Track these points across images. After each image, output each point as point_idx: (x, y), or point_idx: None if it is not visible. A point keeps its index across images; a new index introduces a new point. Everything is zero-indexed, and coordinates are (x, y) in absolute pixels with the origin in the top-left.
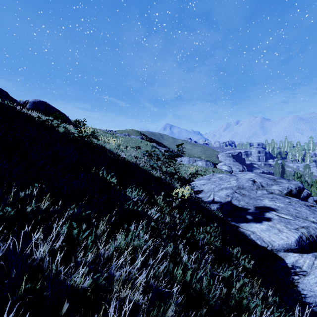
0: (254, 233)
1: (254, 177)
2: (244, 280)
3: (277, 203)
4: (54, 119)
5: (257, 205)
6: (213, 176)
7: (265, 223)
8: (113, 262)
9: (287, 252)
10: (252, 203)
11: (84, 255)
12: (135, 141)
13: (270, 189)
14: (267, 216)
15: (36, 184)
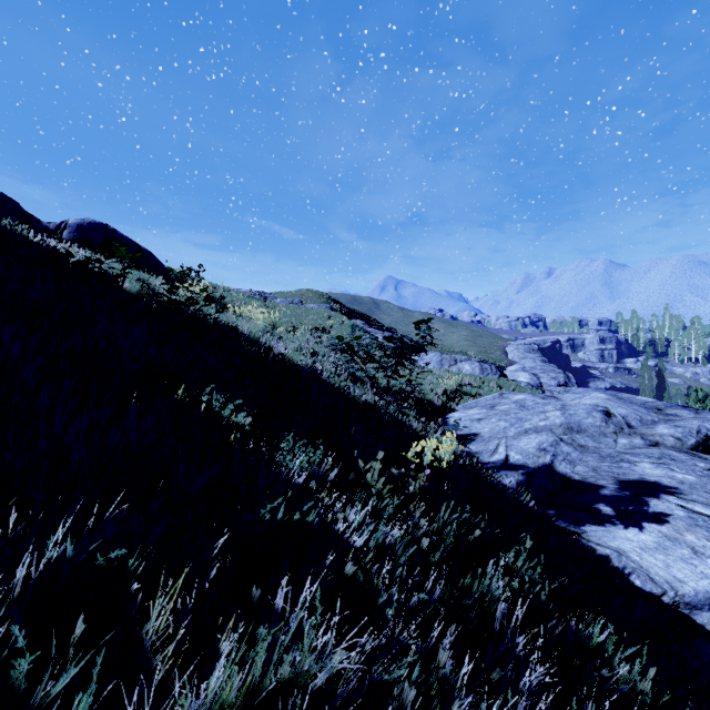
0: (622, 555)
1: (606, 403)
2: None
3: (676, 472)
4: (105, 257)
5: (622, 477)
6: (502, 398)
7: (652, 529)
8: None
9: None
10: (608, 471)
11: None
12: (317, 317)
13: (652, 434)
14: (654, 509)
15: None
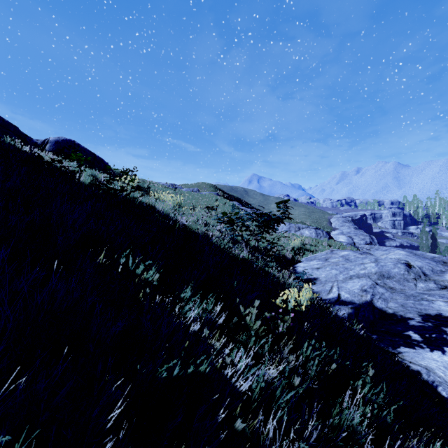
0: (430, 371)
1: (406, 257)
2: None
3: None
4: (63, 158)
5: (424, 312)
6: (332, 253)
7: None
8: None
9: None
10: (413, 307)
11: None
12: (208, 200)
13: (442, 280)
14: None
15: None
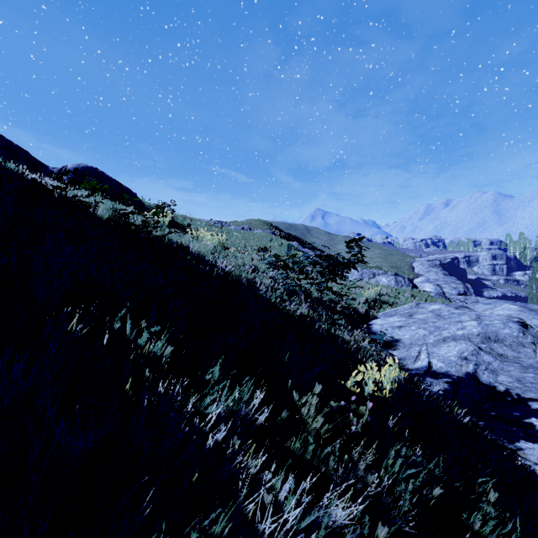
0: None
1: (520, 314)
2: None
3: None
4: (66, 185)
5: None
6: (419, 307)
7: None
8: None
9: None
10: (534, 383)
11: None
12: (261, 240)
13: None
14: None
15: None
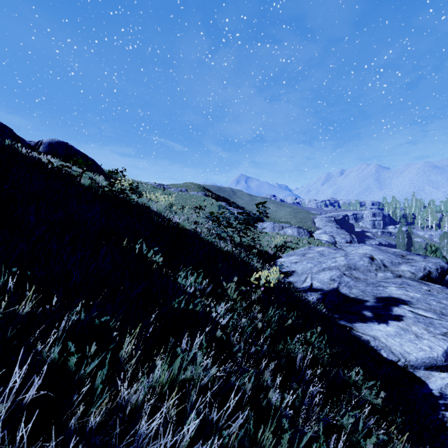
0: (376, 339)
1: (371, 252)
2: (380, 437)
3: (409, 292)
4: (72, 164)
5: (378, 295)
6: (310, 249)
7: (394, 324)
8: (142, 422)
9: (430, 370)
10: (370, 292)
11: (88, 408)
12: (196, 200)
13: (397, 270)
14: (395, 313)
15: (14, 270)
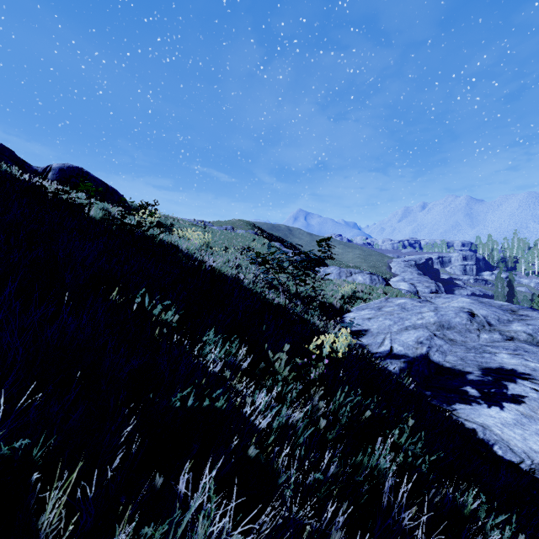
0: (486, 429)
1: (470, 306)
2: None
3: (529, 361)
4: (70, 188)
5: (485, 365)
6: (387, 302)
7: (511, 408)
8: None
9: None
10: (473, 360)
11: None
12: (244, 240)
13: (508, 330)
14: (512, 391)
15: None
